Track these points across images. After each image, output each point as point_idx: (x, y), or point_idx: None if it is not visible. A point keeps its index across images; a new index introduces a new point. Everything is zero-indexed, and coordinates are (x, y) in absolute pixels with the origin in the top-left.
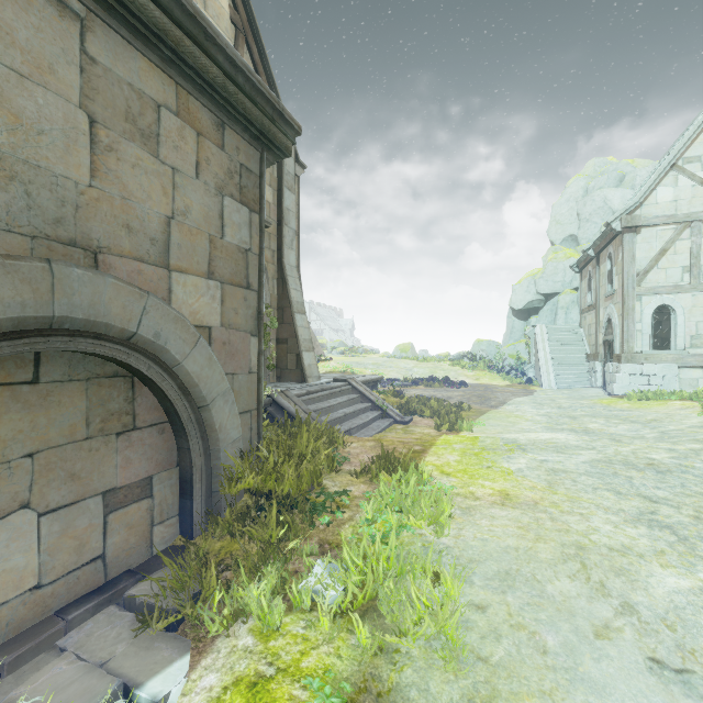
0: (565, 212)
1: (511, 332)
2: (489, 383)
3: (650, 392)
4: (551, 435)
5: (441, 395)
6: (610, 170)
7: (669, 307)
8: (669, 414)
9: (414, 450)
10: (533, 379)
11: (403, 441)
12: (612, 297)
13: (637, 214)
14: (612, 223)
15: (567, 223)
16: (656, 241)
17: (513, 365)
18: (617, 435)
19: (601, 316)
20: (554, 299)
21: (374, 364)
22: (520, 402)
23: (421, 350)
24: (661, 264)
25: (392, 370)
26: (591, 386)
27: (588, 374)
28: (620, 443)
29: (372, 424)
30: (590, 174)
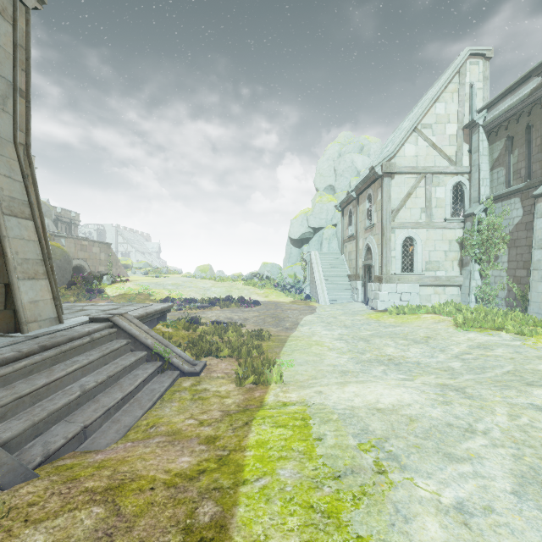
0: (326, 168)
1: (289, 257)
2: (277, 300)
3: (406, 307)
4: (393, 394)
5: (237, 317)
6: (354, 141)
7: (412, 238)
8: (432, 329)
9: (197, 540)
10: (310, 295)
11: (178, 474)
12: (371, 229)
13: (393, 162)
14: (376, 167)
15: (327, 176)
16: (404, 186)
17: (291, 283)
18: (427, 367)
19: (361, 245)
20: (320, 232)
21: (173, 284)
22: (310, 322)
23: (218, 271)
24: (408, 204)
25: (191, 290)
26: (354, 300)
27: (350, 290)
28: (474, 399)
29: (143, 390)
30: (342, 142)
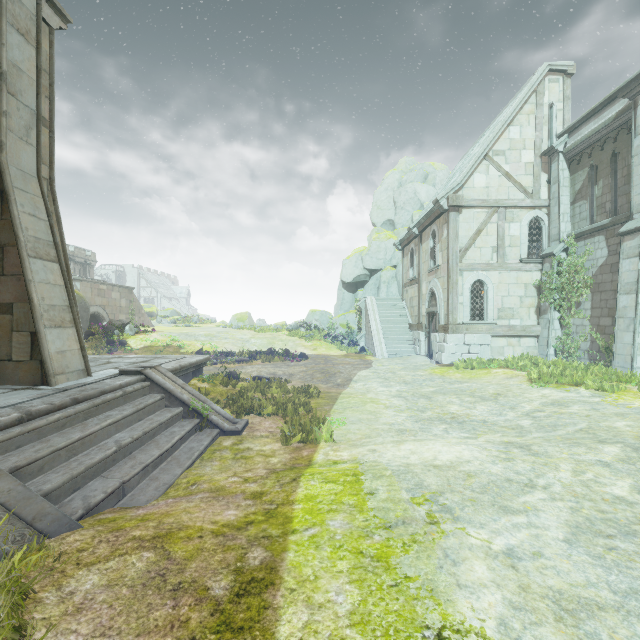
0: (384, 199)
1: (342, 303)
2: (327, 354)
3: (475, 361)
4: (452, 451)
5: (281, 373)
6: (417, 169)
7: (483, 282)
8: (503, 385)
9: (248, 579)
10: (366, 348)
11: (225, 524)
12: (436, 271)
13: (461, 195)
14: (441, 201)
15: (386, 209)
16: (473, 221)
17: (344, 333)
18: (494, 425)
19: (424, 290)
20: (377, 274)
21: (206, 335)
22: (365, 378)
23: (258, 320)
24: (477, 243)
25: (227, 342)
26: (416, 354)
27: (412, 342)
28: (539, 456)
29: (181, 448)
30: (403, 169)
